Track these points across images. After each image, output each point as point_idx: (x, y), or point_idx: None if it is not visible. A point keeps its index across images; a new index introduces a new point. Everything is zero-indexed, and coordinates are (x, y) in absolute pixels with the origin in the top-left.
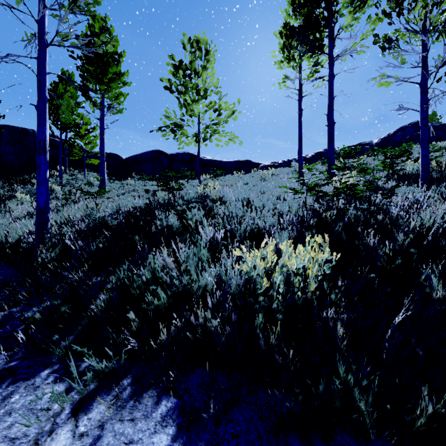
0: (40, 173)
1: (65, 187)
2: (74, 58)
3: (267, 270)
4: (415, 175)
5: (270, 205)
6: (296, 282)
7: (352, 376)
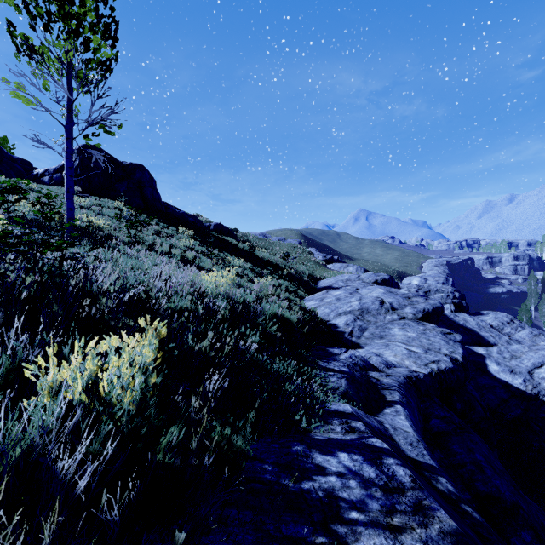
0: None
1: None
2: None
3: (87, 383)
4: (34, 222)
5: None
6: (130, 382)
7: (230, 426)
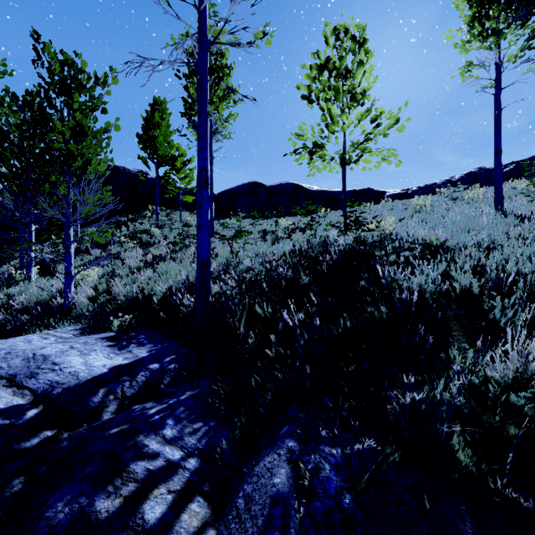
0: (202, 213)
1: (162, 229)
2: (180, 78)
3: None
4: None
5: (530, 253)
6: None
7: None
